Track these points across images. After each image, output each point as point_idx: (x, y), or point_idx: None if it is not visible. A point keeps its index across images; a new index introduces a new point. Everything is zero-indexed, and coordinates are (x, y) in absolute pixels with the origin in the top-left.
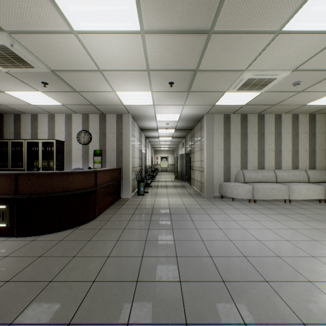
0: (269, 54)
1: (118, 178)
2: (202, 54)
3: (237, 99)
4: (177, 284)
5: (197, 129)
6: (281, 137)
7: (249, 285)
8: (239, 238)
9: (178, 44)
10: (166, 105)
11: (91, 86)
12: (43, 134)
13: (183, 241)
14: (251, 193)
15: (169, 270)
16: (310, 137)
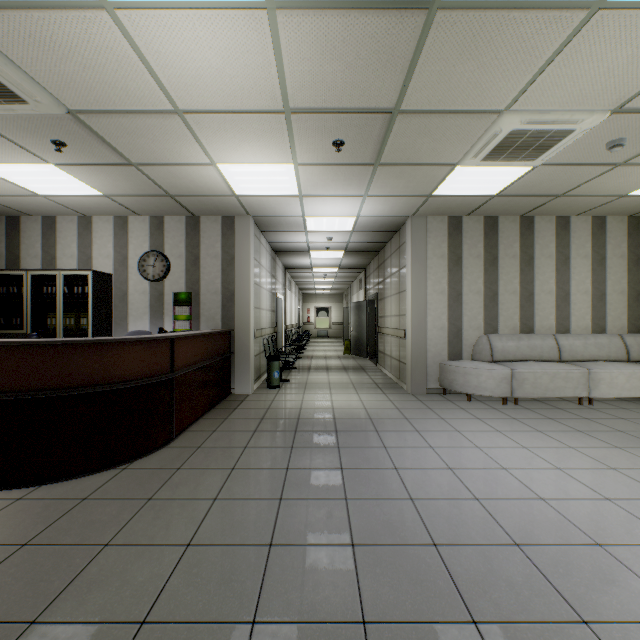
0: (566, 68)
1: (225, 352)
2: (412, 69)
3: (479, 183)
4: (355, 632)
5: (392, 249)
6: (569, 266)
7: (544, 635)
8: (495, 492)
9: (356, 39)
10: (326, 197)
11: (162, 151)
12: (68, 260)
13: (367, 500)
14: (509, 384)
15: (336, 587)
16: (630, 265)
